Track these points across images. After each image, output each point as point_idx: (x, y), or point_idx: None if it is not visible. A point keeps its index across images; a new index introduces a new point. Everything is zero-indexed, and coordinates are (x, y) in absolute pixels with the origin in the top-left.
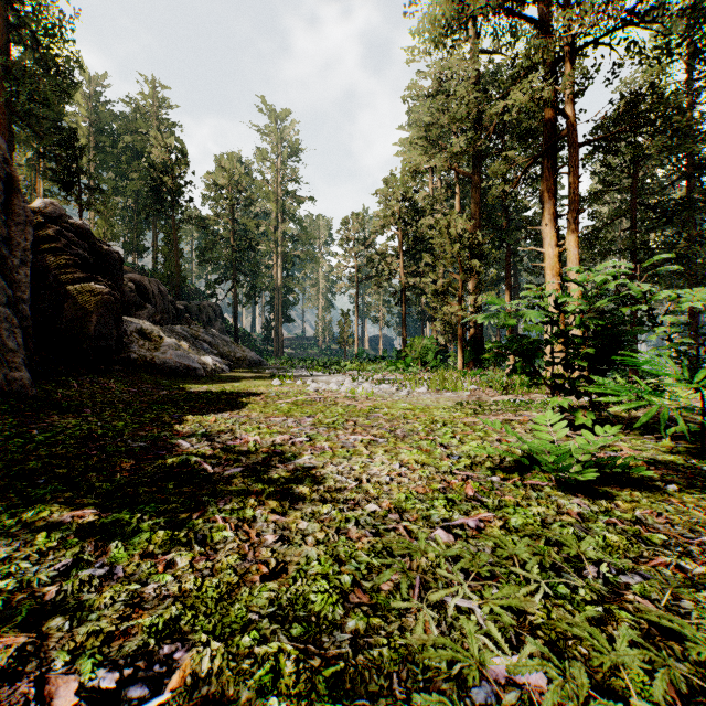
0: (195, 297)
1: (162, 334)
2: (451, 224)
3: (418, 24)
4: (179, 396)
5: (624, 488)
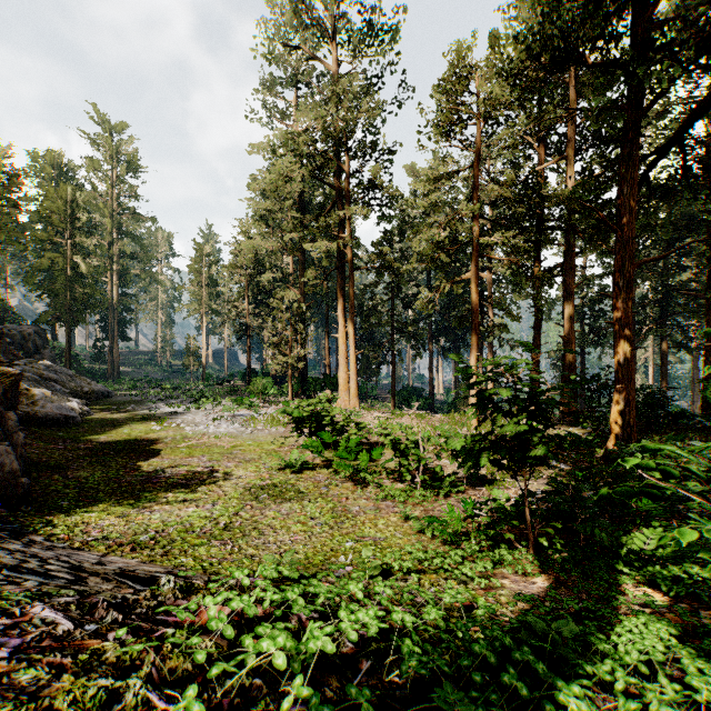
0: (5, 315)
1: (26, 385)
2: (284, 296)
3: (260, 145)
4: (102, 448)
5: (308, 470)
